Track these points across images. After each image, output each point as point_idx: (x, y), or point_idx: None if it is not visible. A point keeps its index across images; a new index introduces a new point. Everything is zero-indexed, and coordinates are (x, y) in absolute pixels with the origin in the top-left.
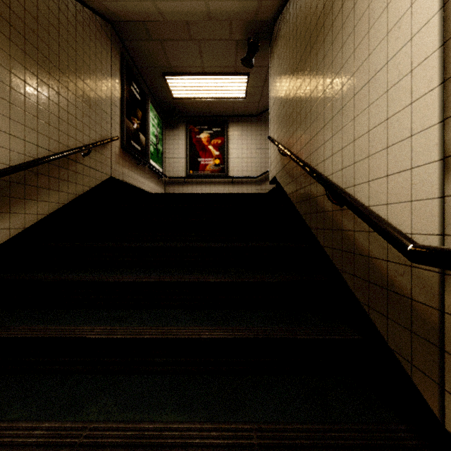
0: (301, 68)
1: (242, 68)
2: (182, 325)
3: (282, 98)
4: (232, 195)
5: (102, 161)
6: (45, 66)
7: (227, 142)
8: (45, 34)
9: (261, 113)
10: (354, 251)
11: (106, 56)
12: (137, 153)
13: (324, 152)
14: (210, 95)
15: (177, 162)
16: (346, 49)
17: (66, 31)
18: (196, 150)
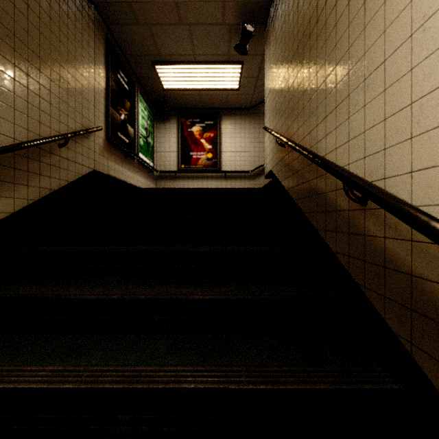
0: (304, 44)
1: (236, 57)
2: (158, 363)
3: (280, 83)
4: (225, 190)
5: (83, 152)
6: (9, 41)
7: (220, 136)
8: (9, 5)
9: (254, 106)
10: (384, 264)
11: (88, 39)
12: (124, 146)
13: (336, 138)
14: (202, 86)
15: (168, 156)
16: (371, 3)
17: (38, 5)
18: (188, 144)
